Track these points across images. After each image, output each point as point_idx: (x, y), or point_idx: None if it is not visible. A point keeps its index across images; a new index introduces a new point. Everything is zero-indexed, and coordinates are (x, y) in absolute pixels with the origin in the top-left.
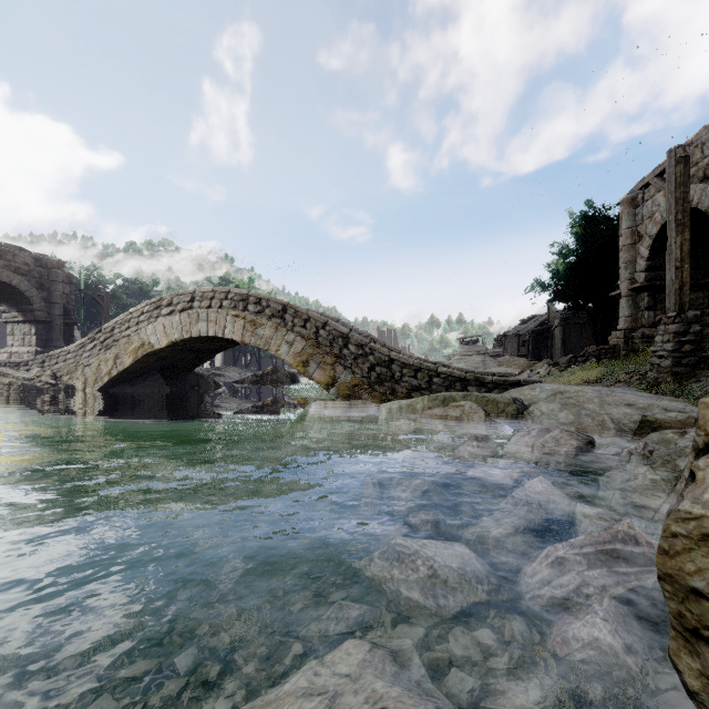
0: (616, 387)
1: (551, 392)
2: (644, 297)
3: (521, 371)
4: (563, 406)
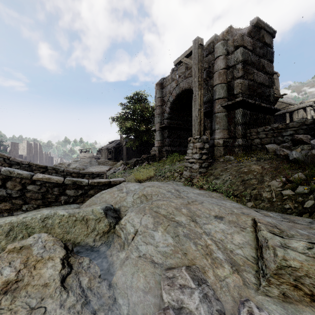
0: (167, 181)
1: (136, 195)
2: (166, 131)
3: (110, 168)
4: (155, 218)
